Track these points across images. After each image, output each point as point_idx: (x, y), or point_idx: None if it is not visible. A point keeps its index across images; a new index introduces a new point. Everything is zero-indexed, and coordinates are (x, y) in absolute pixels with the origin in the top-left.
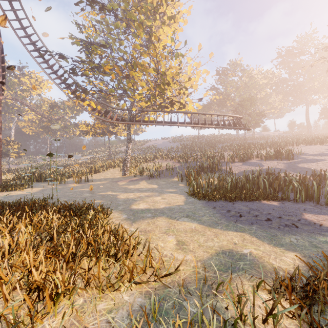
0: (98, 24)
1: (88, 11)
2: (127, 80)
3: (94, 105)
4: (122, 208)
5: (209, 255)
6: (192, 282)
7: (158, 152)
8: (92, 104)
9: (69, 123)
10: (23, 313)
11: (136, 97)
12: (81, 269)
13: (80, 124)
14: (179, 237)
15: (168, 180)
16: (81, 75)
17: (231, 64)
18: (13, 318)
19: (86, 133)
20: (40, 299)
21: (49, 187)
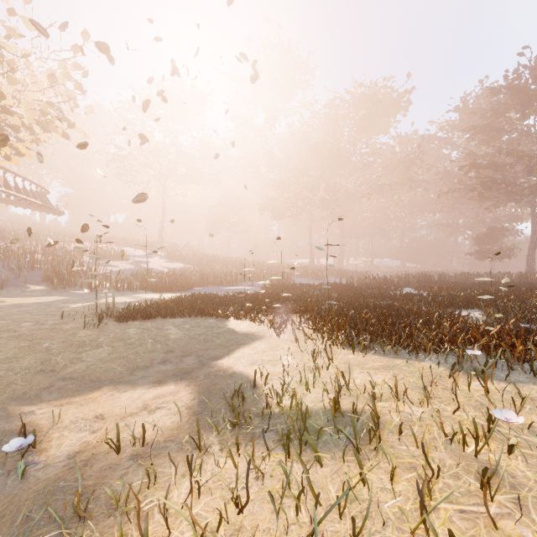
0: None
1: None
2: None
3: None
4: None
5: None
6: None
7: None
8: None
9: None
10: None
11: None
12: None
13: None
14: None
15: (30, 290)
16: None
17: None
18: None
19: None
20: None
21: None
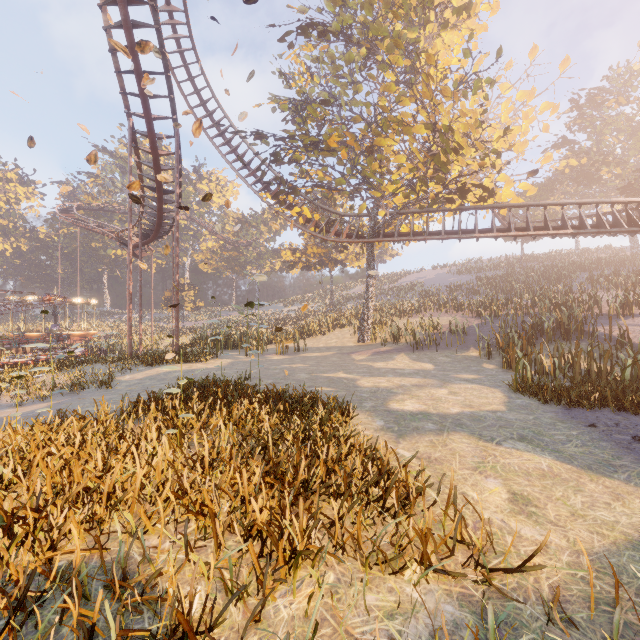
0: (316, 65)
1: (300, 46)
2: (369, 158)
3: (308, 213)
4: (371, 407)
5: (608, 545)
6: (575, 602)
7: (428, 296)
8: (305, 212)
9: (265, 249)
10: (243, 574)
11: (387, 188)
12: (320, 515)
13: (282, 251)
14: (513, 484)
15: (455, 355)
16: (288, 163)
17: (614, 76)
18: (231, 578)
19: (292, 265)
20: (264, 555)
21: (241, 359)
